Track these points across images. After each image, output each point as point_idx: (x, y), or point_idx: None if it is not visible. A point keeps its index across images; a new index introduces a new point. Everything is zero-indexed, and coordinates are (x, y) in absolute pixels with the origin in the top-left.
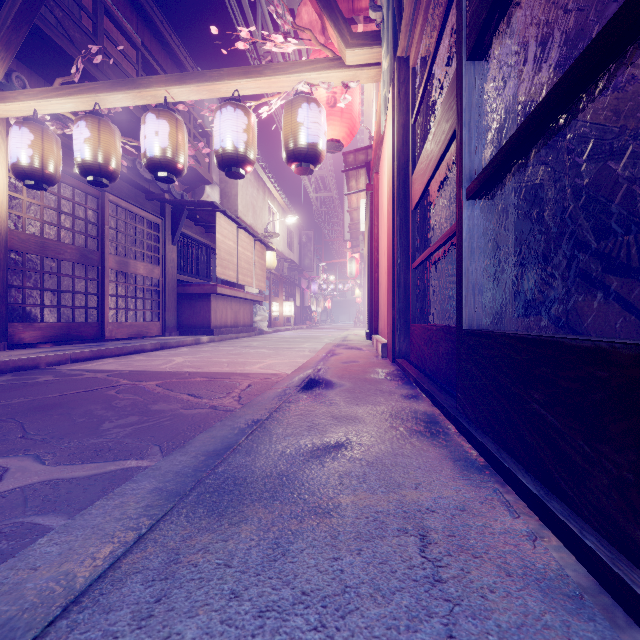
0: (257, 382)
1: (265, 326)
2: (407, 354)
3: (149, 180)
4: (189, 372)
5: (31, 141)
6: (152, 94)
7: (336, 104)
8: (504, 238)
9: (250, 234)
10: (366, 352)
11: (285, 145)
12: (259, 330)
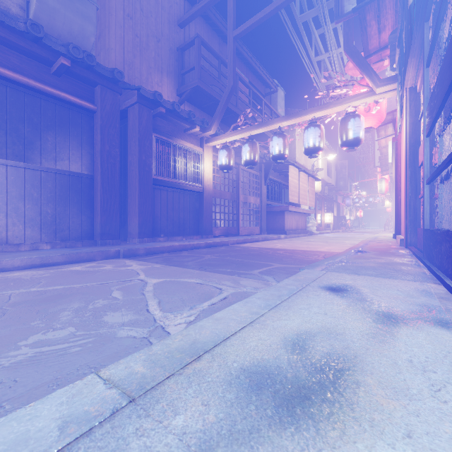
0: (328, 254)
1: (314, 230)
2: (415, 244)
3: None
4: (291, 249)
5: (226, 155)
6: (274, 126)
7: (370, 110)
8: (443, 197)
9: (306, 173)
10: (390, 244)
11: (341, 140)
12: (310, 232)
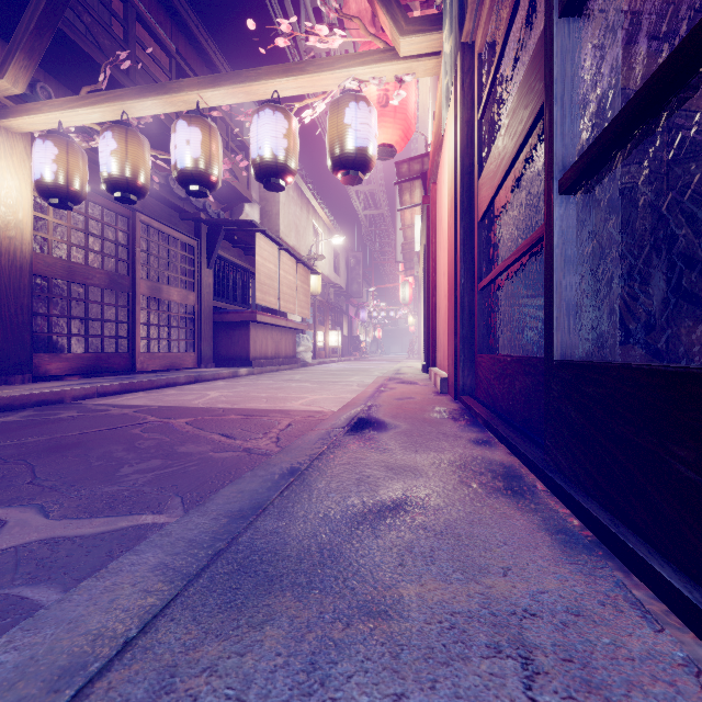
0: (298, 421)
1: (309, 357)
2: (472, 390)
3: (183, 198)
4: (223, 408)
5: (55, 155)
6: (183, 99)
7: (388, 103)
8: (608, 243)
9: (292, 256)
10: (423, 387)
11: (330, 151)
12: (302, 362)
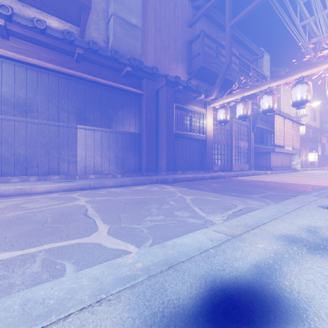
0: (316, 187)
1: (298, 167)
2: None
3: None
4: (280, 182)
5: (224, 112)
6: (264, 87)
7: None
8: None
9: (290, 120)
10: None
11: None
12: (294, 169)
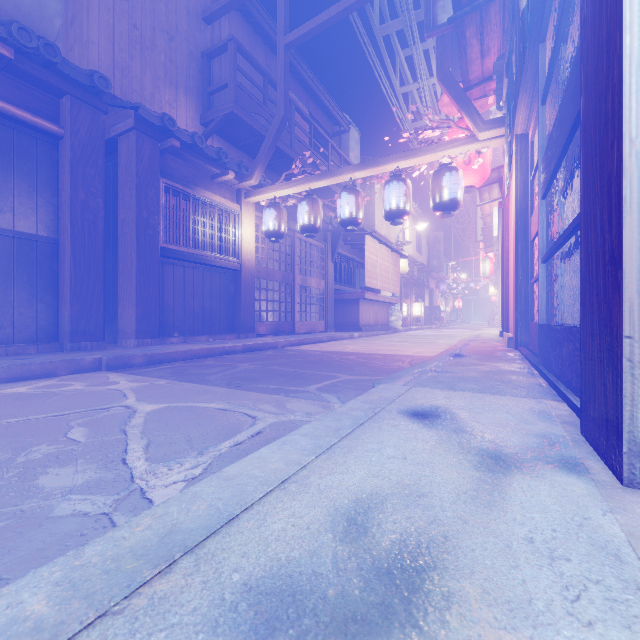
0: (416, 359)
1: (399, 325)
2: (527, 344)
3: None
4: (367, 353)
5: (275, 216)
6: (343, 178)
7: (470, 162)
8: (562, 281)
9: (388, 247)
10: (496, 344)
11: (433, 202)
12: (394, 329)
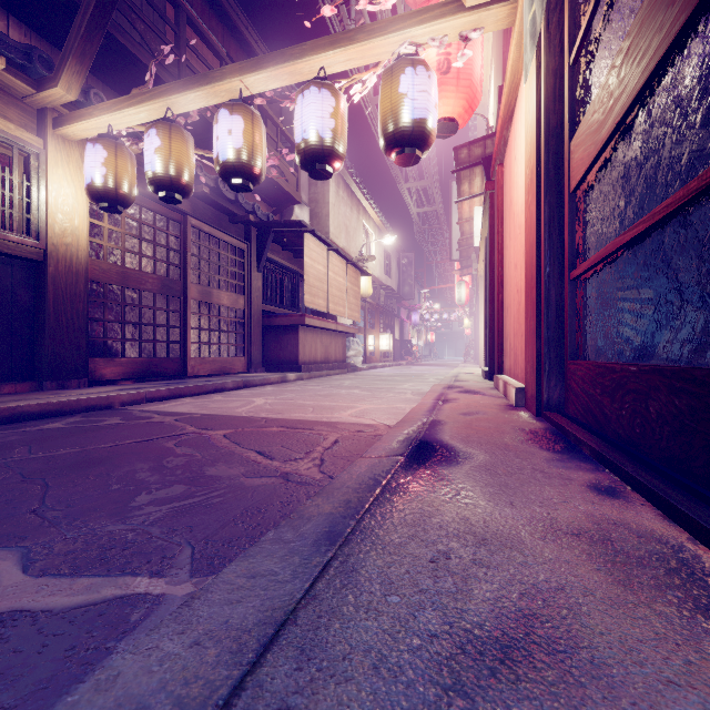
0: (346, 436)
1: (359, 362)
2: (561, 405)
3: (233, 201)
4: (266, 418)
5: (104, 159)
6: (226, 88)
7: (450, 69)
8: None
9: (342, 257)
10: (491, 398)
11: (383, 127)
12: (352, 366)
